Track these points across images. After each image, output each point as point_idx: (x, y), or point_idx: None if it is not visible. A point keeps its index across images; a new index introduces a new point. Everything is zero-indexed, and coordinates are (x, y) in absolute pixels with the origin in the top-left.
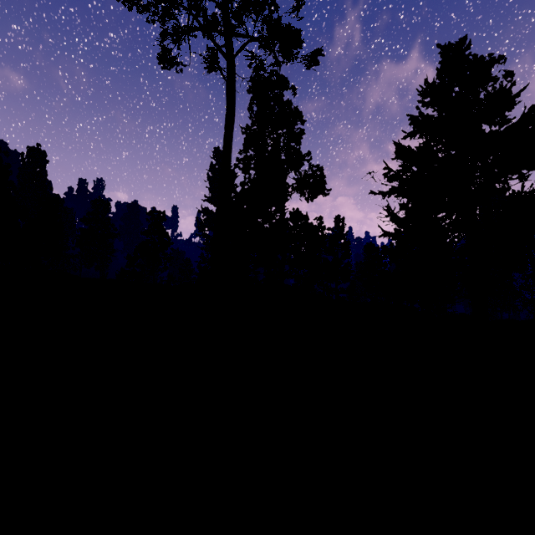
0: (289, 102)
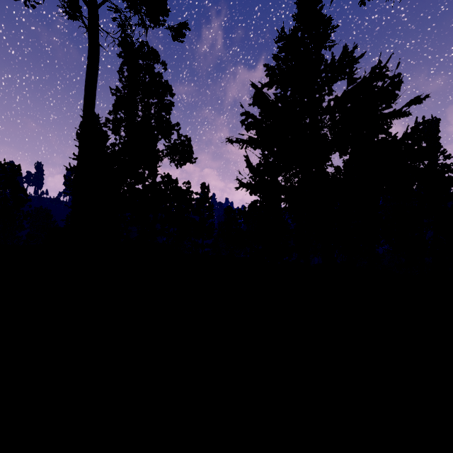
0: (160, 75)
